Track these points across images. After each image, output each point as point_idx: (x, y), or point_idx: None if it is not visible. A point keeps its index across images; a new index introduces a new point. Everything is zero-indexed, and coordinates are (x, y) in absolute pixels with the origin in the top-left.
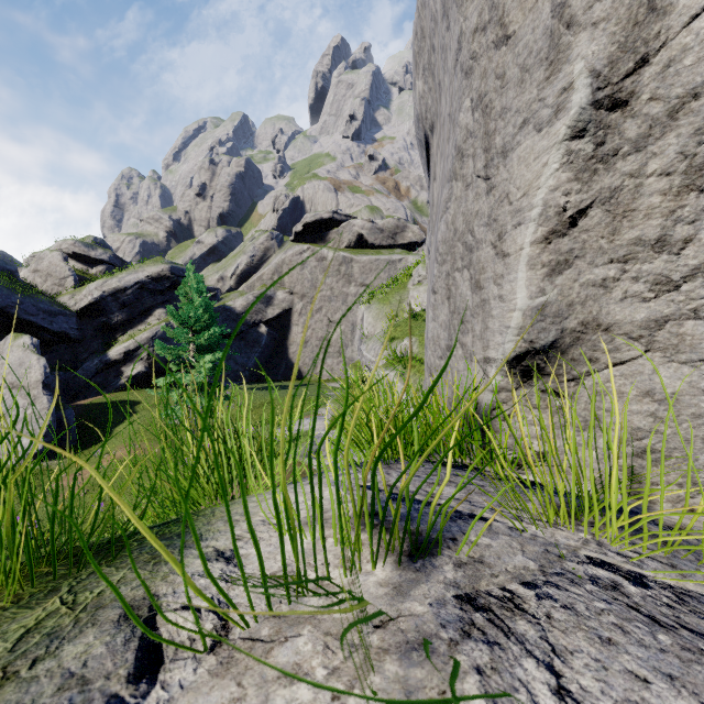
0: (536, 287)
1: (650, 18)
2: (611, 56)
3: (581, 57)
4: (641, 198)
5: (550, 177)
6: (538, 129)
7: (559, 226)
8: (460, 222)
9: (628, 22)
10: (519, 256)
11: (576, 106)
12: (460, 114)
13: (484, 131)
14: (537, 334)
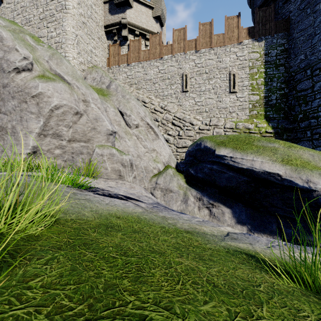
0: (34, 143)
1: (49, 119)
2: (45, 120)
3: (42, 119)
4: (48, 135)
5: (37, 130)
6: (35, 122)
7: (38, 136)
8: (10, 125)
9: (47, 118)
10: (31, 138)
11: (42, 124)
12: (10, 103)
13: (20, 113)
14: (33, 149)
